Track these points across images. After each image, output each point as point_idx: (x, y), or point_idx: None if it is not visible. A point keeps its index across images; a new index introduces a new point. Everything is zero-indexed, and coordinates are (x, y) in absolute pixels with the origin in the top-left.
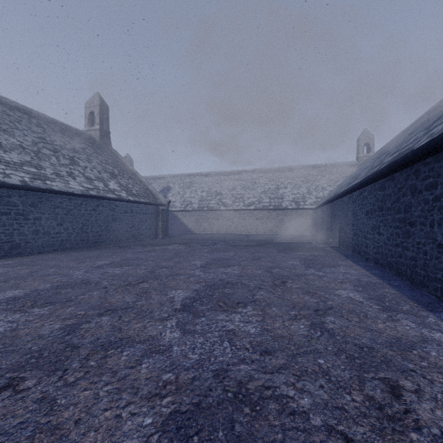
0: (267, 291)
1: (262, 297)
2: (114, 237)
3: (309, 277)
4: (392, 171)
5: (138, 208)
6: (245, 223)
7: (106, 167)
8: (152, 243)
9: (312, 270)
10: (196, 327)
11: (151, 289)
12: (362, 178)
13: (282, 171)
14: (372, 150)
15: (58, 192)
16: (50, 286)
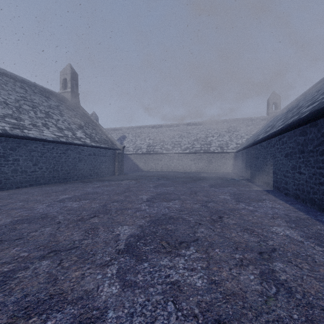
0: (207, 228)
1: (203, 235)
2: (80, 174)
3: (241, 211)
4: (316, 117)
5: (99, 151)
6: (182, 163)
7: (75, 120)
8: (110, 179)
9: (243, 205)
10: (137, 277)
11: (99, 225)
12: (281, 126)
13: (209, 124)
14: (279, 107)
15: (33, 139)
16: (10, 220)
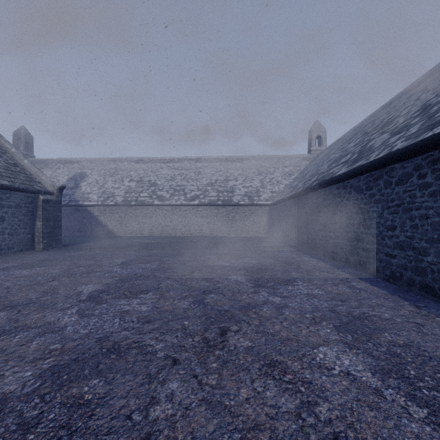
0: None
1: None
2: None
3: None
4: None
5: None
6: (187, 222)
7: None
8: None
9: None
10: None
11: None
12: None
13: (230, 161)
14: (324, 144)
15: None
16: None
